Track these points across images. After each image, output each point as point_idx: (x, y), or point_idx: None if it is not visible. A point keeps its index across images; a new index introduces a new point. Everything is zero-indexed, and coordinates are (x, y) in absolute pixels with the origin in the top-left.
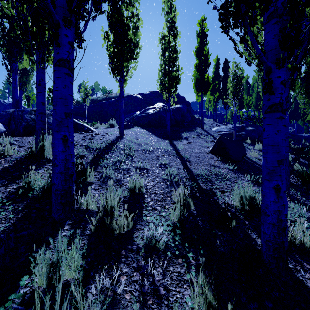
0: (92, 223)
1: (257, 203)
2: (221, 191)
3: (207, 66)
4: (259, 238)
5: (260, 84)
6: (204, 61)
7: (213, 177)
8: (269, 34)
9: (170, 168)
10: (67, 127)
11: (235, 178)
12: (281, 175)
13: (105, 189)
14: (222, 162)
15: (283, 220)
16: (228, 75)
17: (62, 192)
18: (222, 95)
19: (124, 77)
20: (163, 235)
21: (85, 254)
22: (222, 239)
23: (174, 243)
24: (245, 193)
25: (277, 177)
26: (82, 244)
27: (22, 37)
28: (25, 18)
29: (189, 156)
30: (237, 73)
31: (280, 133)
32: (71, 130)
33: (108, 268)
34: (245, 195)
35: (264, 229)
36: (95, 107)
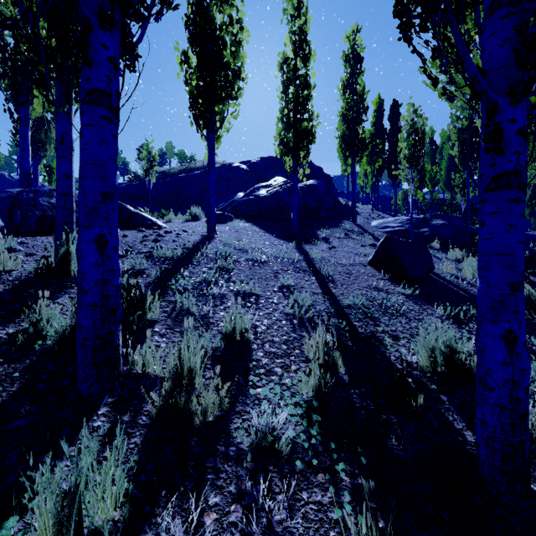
0: (152, 401)
1: (461, 360)
2: (393, 337)
3: (362, 111)
4: (469, 429)
5: (457, 143)
6: (356, 104)
7: (377, 310)
8: (492, 38)
9: (299, 294)
10: (106, 218)
11: (416, 313)
12: (518, 312)
13: (180, 334)
14: (391, 282)
15: (522, 399)
16: (399, 128)
17: (95, 342)
18: (387, 163)
19: (216, 131)
20: (288, 425)
21: (137, 466)
22: (399, 431)
23: (309, 441)
24: (439, 342)
25: (509, 315)
26: (131, 445)
27: (29, 55)
28: (35, 20)
29: (332, 272)
30: (415, 124)
31: (516, 230)
32: (114, 225)
33: (181, 495)
34: (439, 345)
35: (483, 416)
36: (166, 185)
